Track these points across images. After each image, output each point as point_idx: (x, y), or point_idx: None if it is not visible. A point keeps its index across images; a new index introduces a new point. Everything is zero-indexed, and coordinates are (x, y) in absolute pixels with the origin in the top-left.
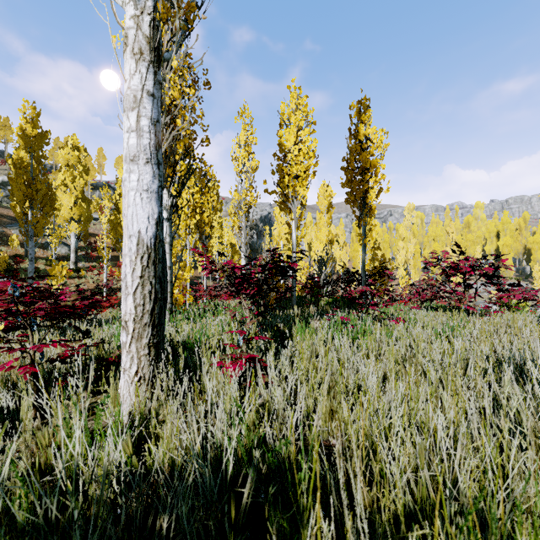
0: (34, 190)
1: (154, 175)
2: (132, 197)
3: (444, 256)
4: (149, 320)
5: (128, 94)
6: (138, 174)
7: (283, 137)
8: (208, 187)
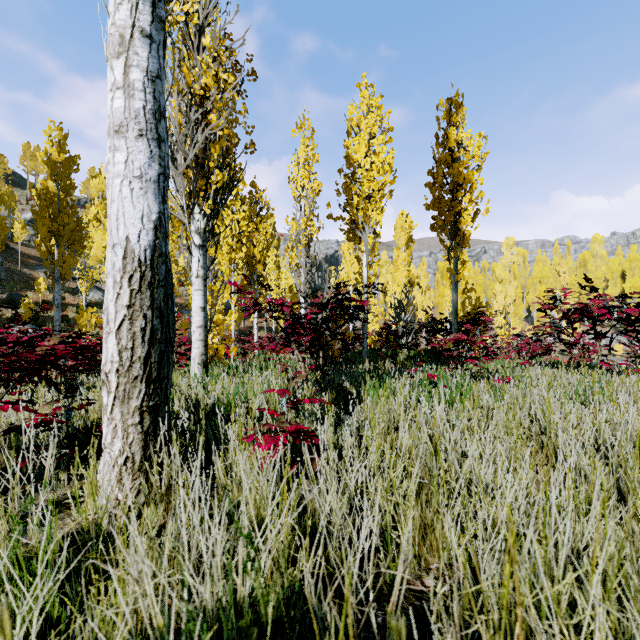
0: (60, 224)
1: (152, 155)
2: (118, 186)
3: (564, 295)
4: (142, 371)
5: (112, 34)
6: (127, 152)
7: (351, 148)
8: (261, 217)
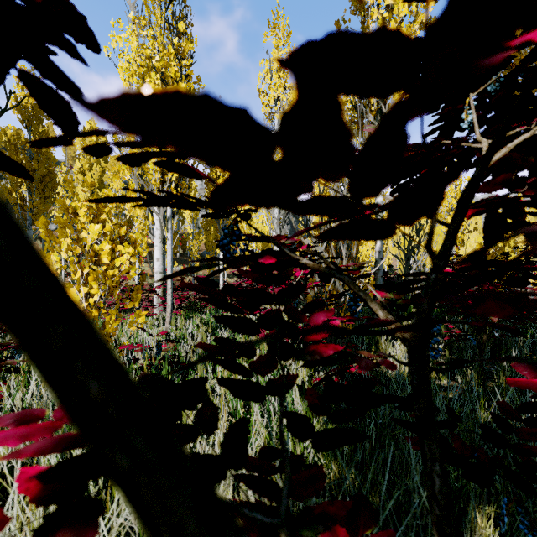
0: (30, 170)
1: None
2: None
3: None
4: None
5: None
6: None
7: None
8: None
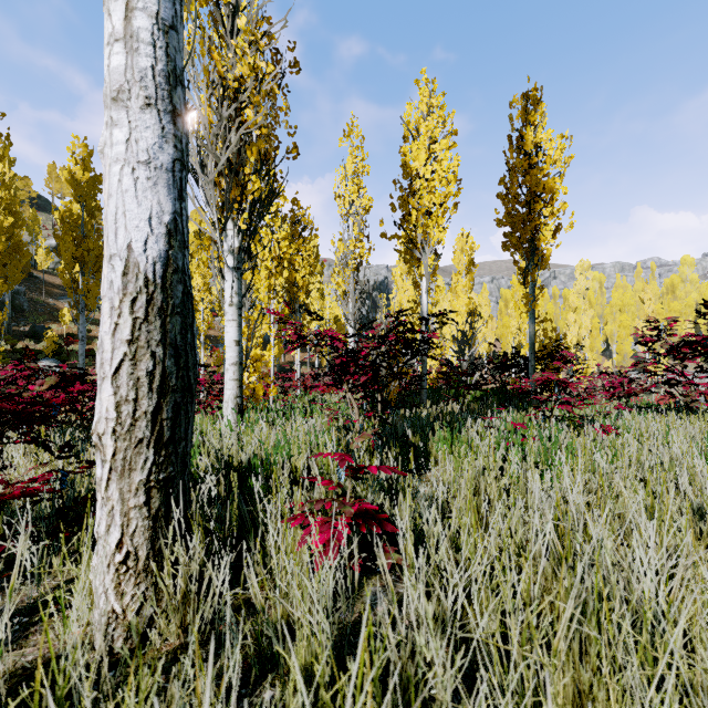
0: (85, 250)
1: (164, 133)
2: (116, 175)
3: (671, 325)
4: (149, 432)
5: None
6: (129, 128)
7: (408, 155)
8: (303, 238)
